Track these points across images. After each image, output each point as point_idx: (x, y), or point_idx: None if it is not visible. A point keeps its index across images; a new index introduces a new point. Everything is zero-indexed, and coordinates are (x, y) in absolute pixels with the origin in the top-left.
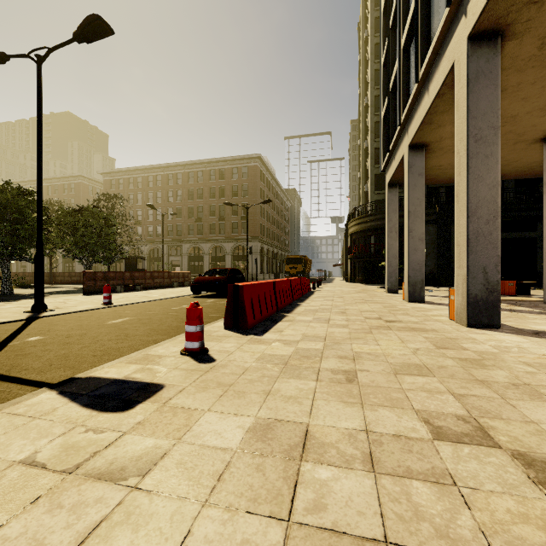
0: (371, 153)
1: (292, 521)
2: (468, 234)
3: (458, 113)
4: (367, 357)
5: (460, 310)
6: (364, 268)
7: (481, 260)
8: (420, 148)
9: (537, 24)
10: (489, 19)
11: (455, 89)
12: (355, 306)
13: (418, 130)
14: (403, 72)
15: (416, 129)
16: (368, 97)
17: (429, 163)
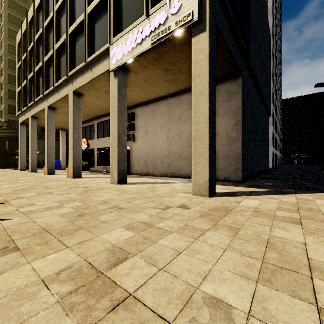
0: (5, 91)
1: (21, 183)
2: (48, 153)
3: (46, 122)
4: (22, 179)
5: (46, 171)
6: (1, 159)
7: (51, 159)
8: (36, 118)
9: (62, 110)
10: (52, 106)
11: (45, 115)
12: (8, 174)
13: (35, 114)
14: (29, 88)
15: (34, 114)
16: (2, 54)
17: (40, 121)
